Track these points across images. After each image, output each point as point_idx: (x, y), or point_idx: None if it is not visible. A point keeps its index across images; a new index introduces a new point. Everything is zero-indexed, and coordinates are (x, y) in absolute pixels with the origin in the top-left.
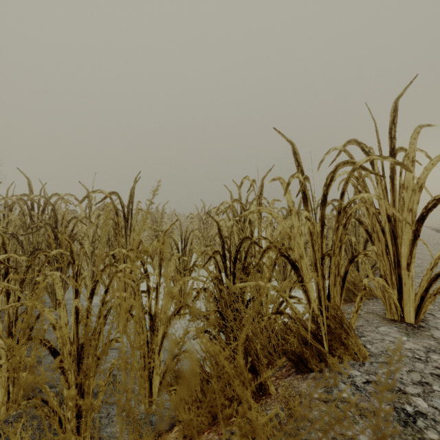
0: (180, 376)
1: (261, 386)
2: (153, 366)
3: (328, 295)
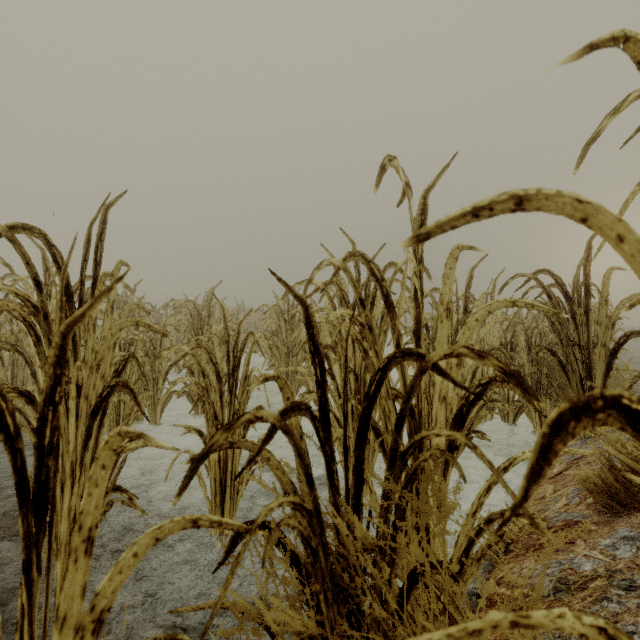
0: None
1: None
2: None
3: None
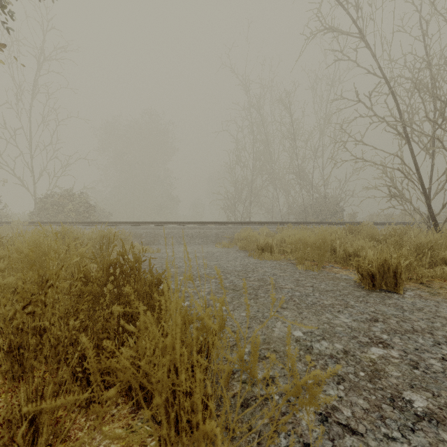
0: None
1: None
2: None
3: None
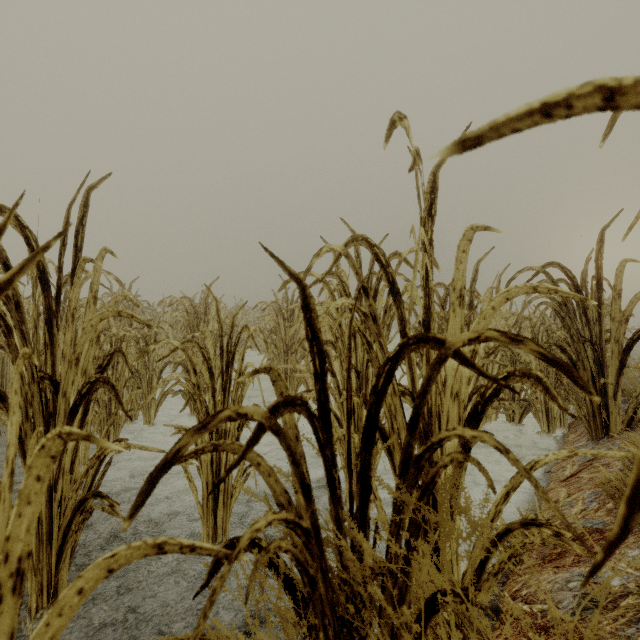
0: None
1: None
2: None
3: None
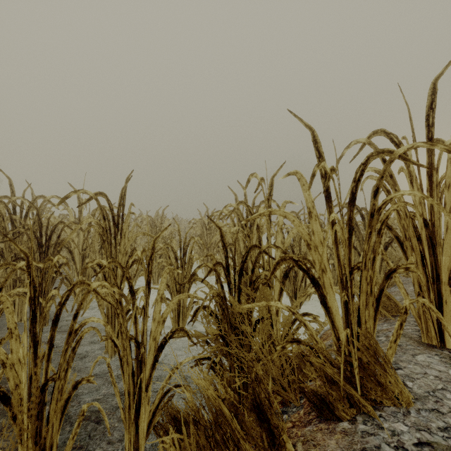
0: (174, 413)
1: (275, 440)
2: (140, 405)
3: (358, 320)
